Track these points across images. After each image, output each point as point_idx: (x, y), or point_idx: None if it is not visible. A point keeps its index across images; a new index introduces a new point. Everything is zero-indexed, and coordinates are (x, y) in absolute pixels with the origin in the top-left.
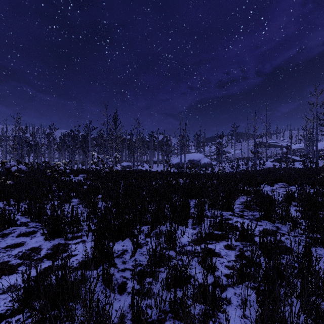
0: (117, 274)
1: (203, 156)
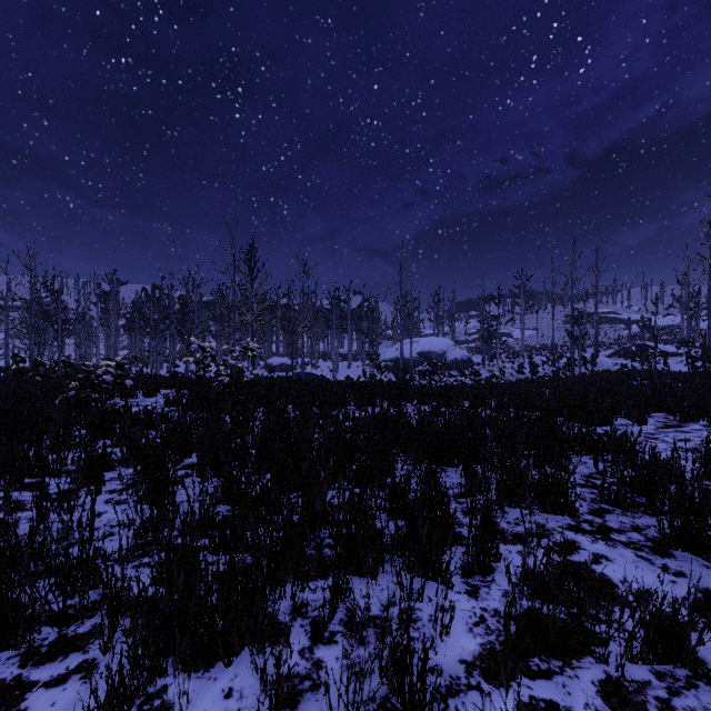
0: None
1: (452, 343)
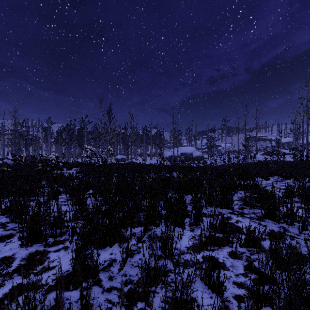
0: (101, 296)
1: (195, 149)
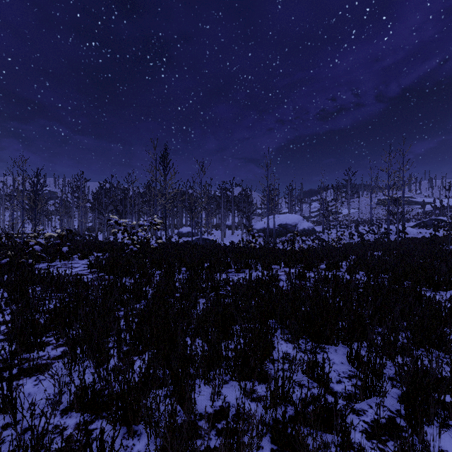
0: None
1: (302, 218)
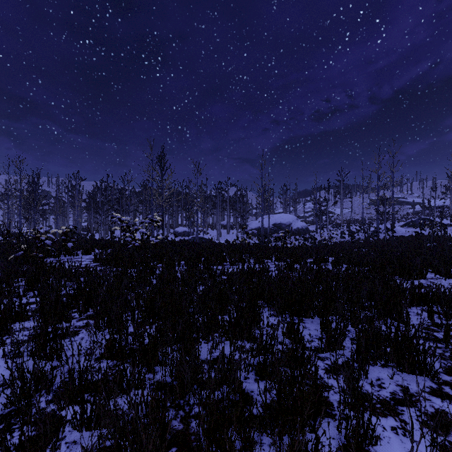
0: None
1: (296, 217)
